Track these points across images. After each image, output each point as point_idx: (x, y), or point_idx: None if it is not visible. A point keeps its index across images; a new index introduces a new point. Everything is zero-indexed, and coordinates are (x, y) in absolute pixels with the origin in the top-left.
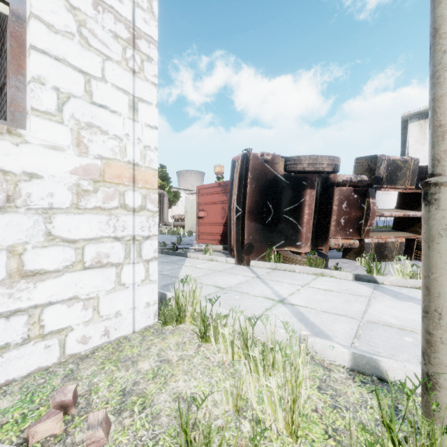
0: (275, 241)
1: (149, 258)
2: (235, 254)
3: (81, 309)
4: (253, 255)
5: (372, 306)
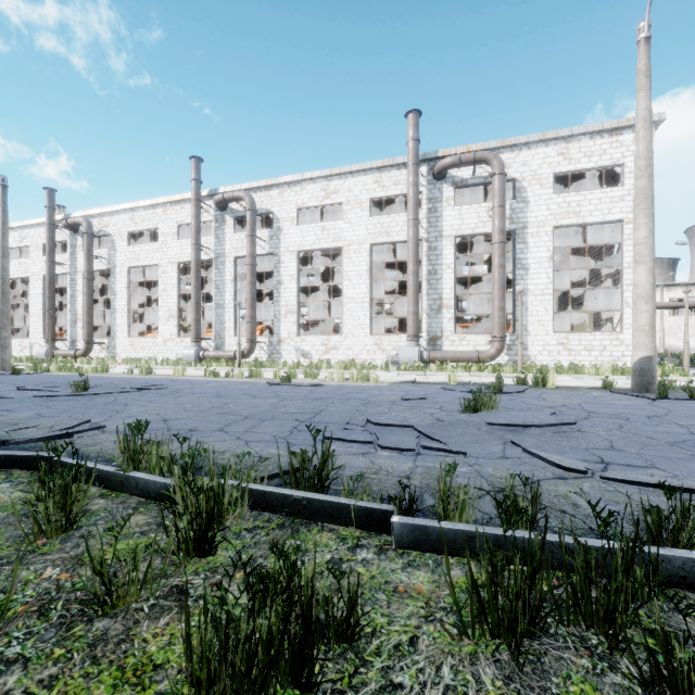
0: None
1: None
2: None
3: None
4: None
5: None
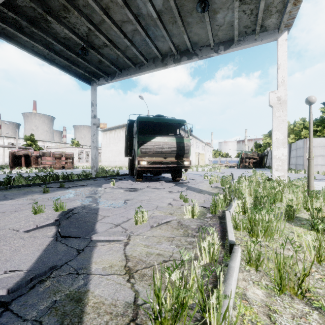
0: (18, 166)
1: None
2: (10, 168)
3: None
4: (13, 168)
5: None
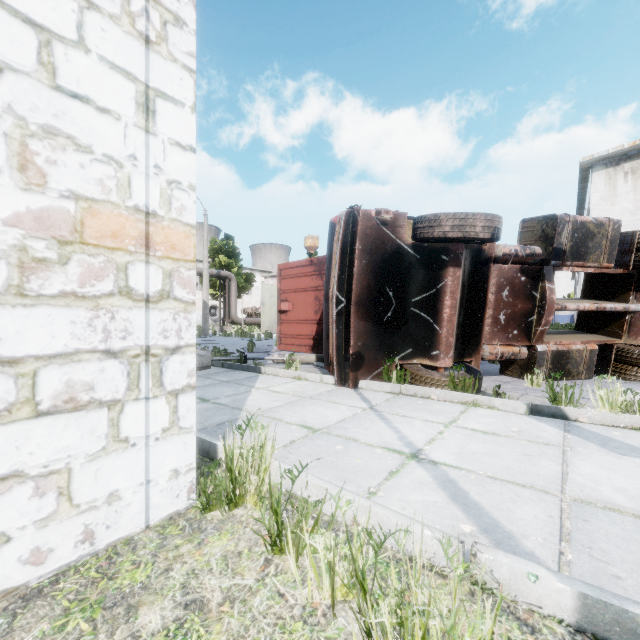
0: (398, 349)
1: (179, 387)
2: (334, 370)
3: (30, 495)
4: (363, 372)
5: (573, 466)
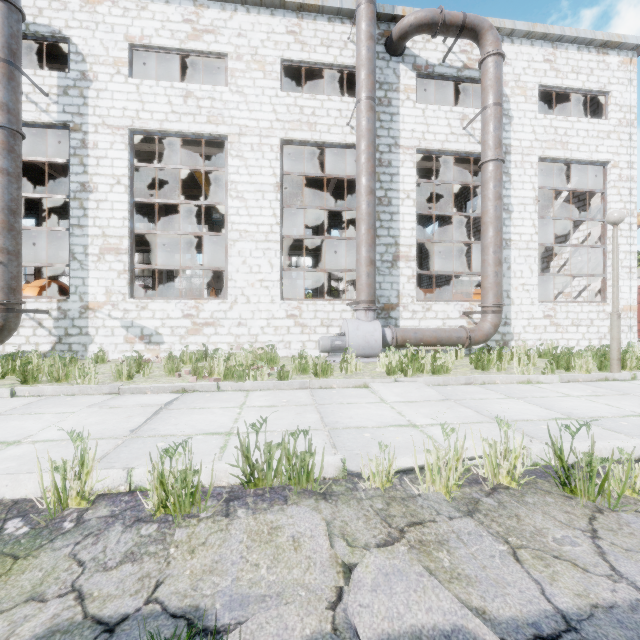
0: None
1: (634, 332)
2: None
3: None
4: None
5: None
